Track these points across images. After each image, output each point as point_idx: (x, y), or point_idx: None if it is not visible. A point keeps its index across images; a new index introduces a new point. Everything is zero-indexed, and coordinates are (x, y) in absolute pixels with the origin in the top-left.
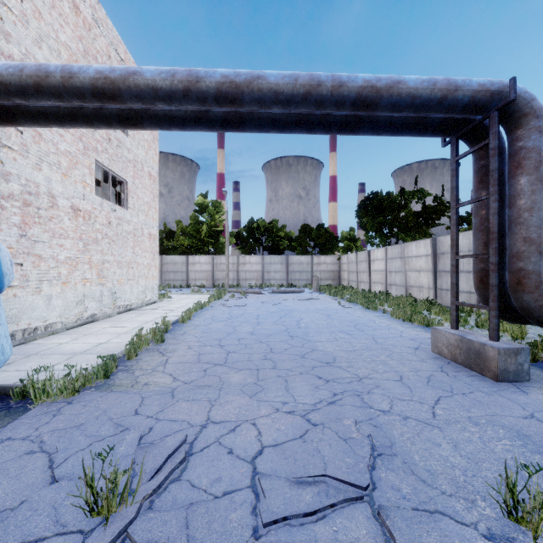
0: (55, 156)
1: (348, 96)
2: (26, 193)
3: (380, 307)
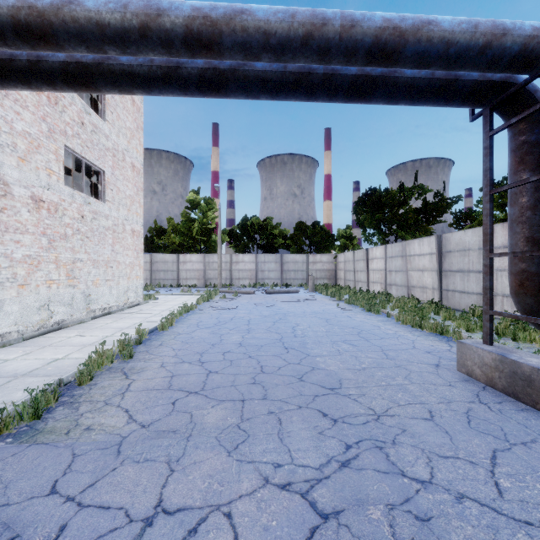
0: (9, 136)
1: (362, 40)
2: None
3: (383, 310)
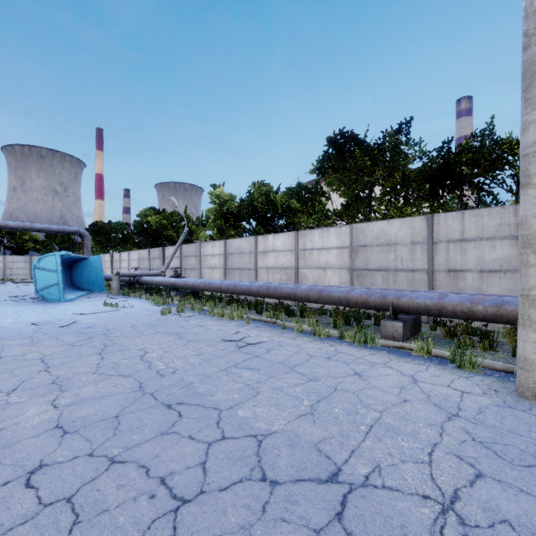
0: None
1: (35, 229)
2: None
3: None
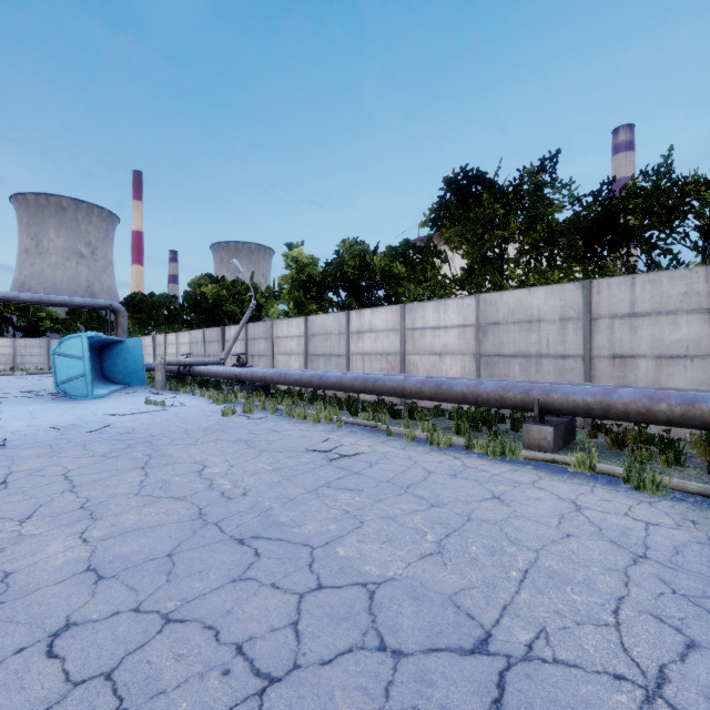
0: None
1: (55, 303)
2: None
3: None
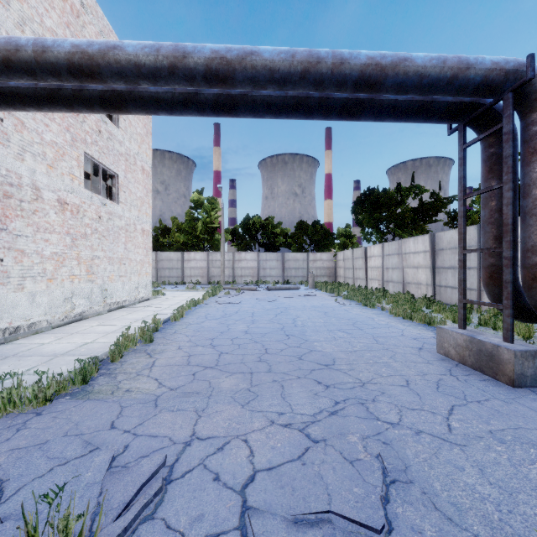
0: (40, 146)
1: (350, 74)
2: (7, 185)
3: (378, 304)
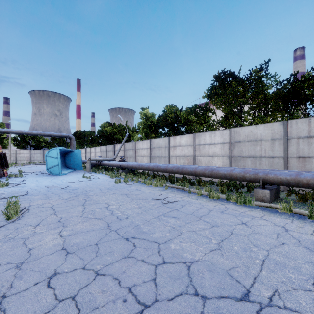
0: None
1: (46, 135)
2: None
3: None
